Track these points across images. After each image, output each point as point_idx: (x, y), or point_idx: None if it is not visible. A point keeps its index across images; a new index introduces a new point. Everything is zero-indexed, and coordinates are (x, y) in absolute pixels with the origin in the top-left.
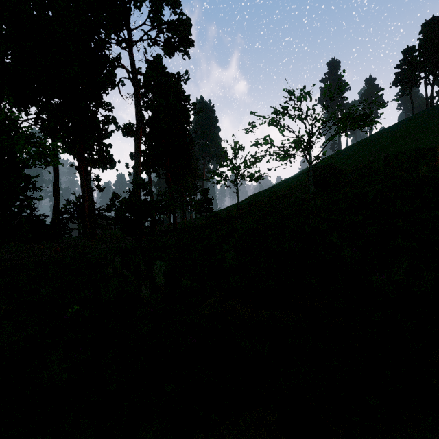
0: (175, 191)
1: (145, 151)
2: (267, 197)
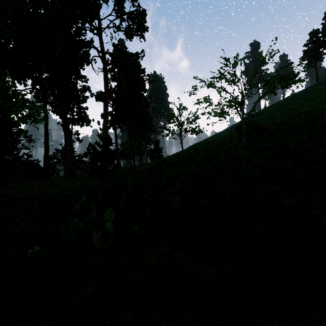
0: (134, 142)
1: (112, 112)
2: (204, 146)
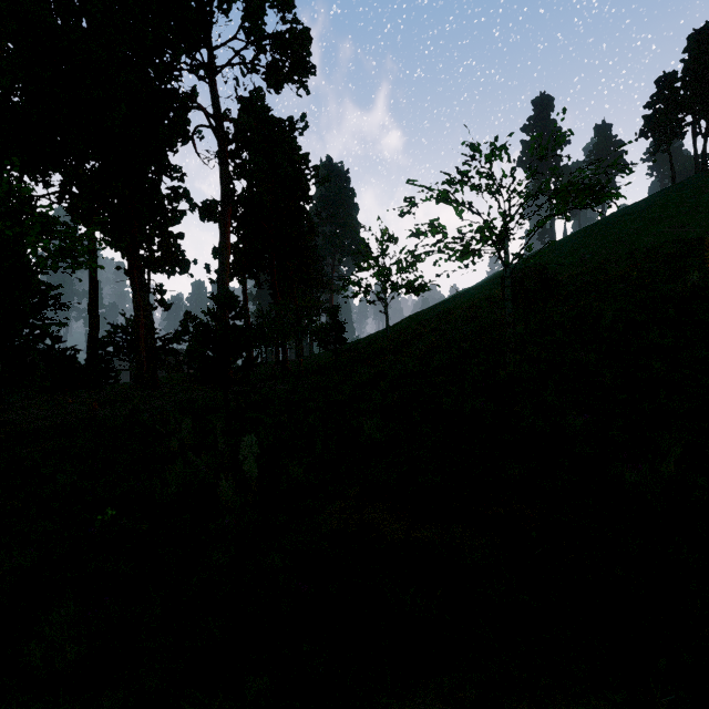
0: (284, 310)
1: (237, 246)
2: (434, 319)
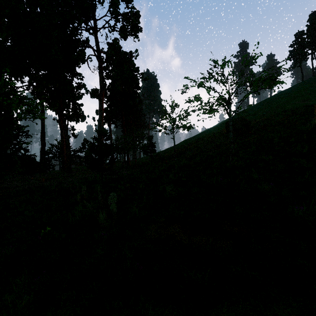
0: (128, 137)
1: (107, 109)
2: (195, 141)
